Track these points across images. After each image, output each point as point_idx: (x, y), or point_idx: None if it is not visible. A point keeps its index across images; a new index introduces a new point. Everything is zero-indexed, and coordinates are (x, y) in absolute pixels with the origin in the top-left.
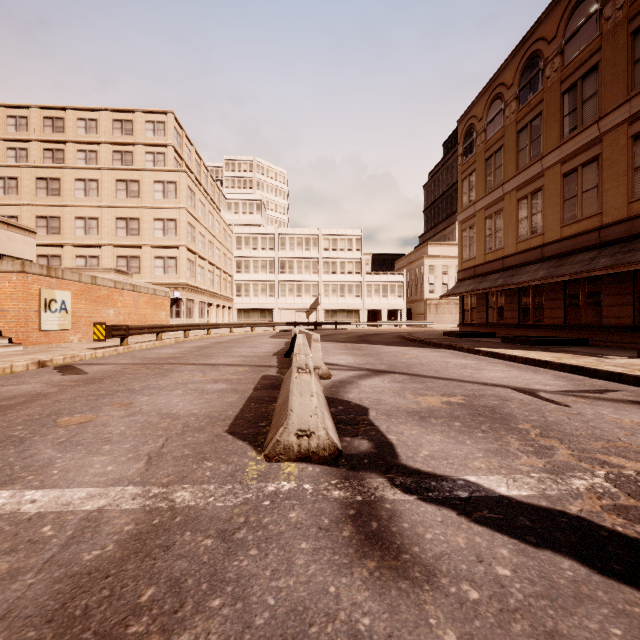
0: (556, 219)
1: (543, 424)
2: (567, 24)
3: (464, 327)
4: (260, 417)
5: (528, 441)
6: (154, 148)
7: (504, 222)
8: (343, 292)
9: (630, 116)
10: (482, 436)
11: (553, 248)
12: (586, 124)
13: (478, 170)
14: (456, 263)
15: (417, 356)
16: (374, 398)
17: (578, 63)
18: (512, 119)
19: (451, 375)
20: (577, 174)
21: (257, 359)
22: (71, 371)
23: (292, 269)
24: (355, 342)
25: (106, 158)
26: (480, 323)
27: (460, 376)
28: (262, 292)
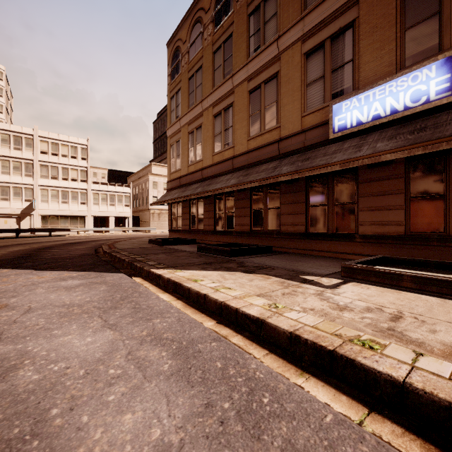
0: (244, 133)
1: None
2: None
3: (172, 233)
4: None
5: None
6: None
7: (203, 136)
8: (66, 198)
9: (303, 34)
10: None
11: (242, 160)
12: (268, 43)
13: (183, 88)
14: None
15: None
16: None
17: None
18: (209, 41)
19: None
20: (261, 90)
21: None
22: None
23: None
24: None
25: None
26: (184, 229)
27: None
28: None
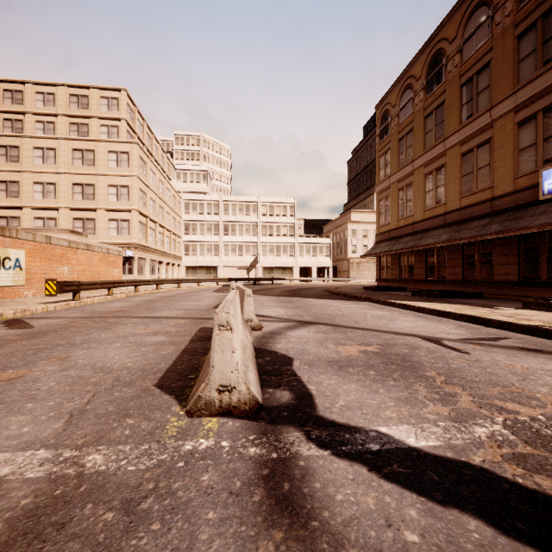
0: (456, 191)
1: (447, 371)
2: (465, 27)
3: (381, 282)
4: (191, 369)
5: (434, 388)
6: (108, 121)
7: (414, 193)
8: (279, 252)
9: (516, 106)
10: (394, 384)
11: (454, 216)
12: (480, 112)
13: (392, 149)
14: (374, 228)
15: (340, 308)
16: (299, 348)
17: (474, 60)
18: (420, 106)
19: (368, 325)
20: (473, 154)
21: (198, 312)
22: (18, 325)
23: (234, 232)
24: (288, 296)
25: (63, 129)
26: (394, 279)
27: (376, 326)
28: (208, 251)
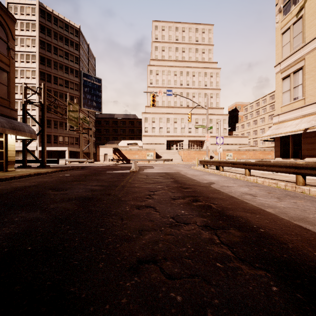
0: None
1: None
2: None
3: None
4: None
5: None
6: None
7: None
8: None
9: None
10: None
11: None
12: None
13: None
14: None
15: None
16: None
17: None
18: None
19: None
20: None
21: None
22: None
23: None
24: None
25: (268, 109)
26: None
27: None
28: None
